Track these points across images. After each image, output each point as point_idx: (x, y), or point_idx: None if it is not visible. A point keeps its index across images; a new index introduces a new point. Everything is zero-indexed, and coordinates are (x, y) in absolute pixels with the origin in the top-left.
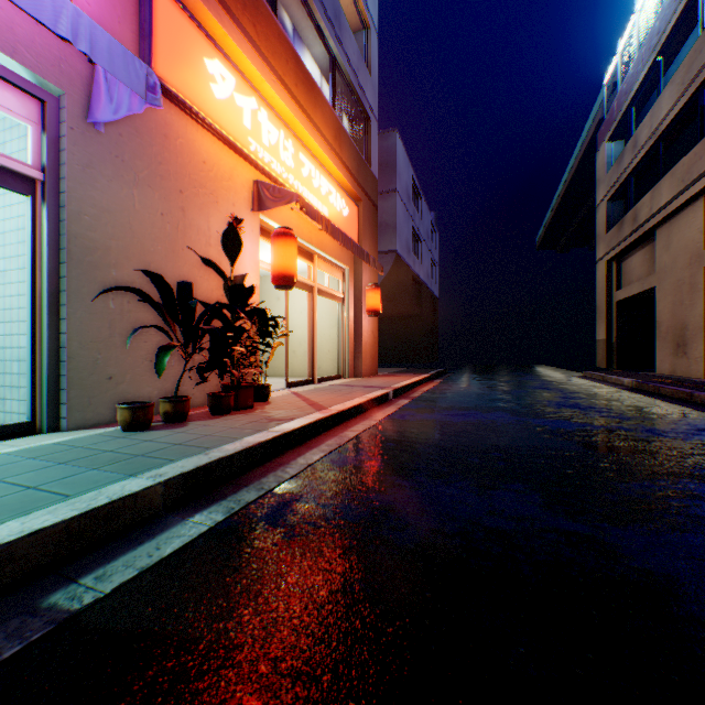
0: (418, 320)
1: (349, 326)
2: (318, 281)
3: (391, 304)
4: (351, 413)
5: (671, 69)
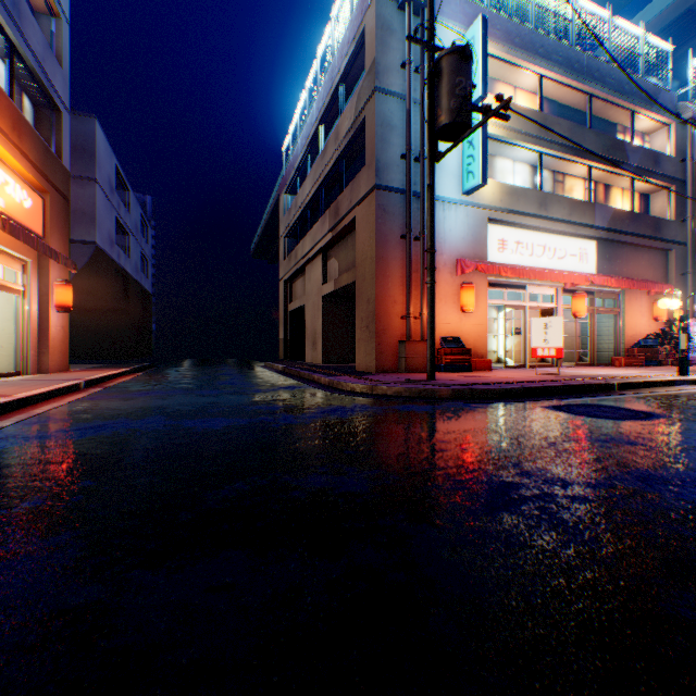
0: (125, 314)
1: (33, 321)
2: None
3: (91, 297)
4: (40, 399)
5: (314, 165)
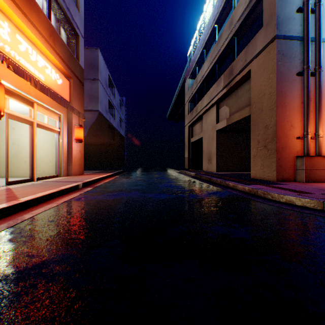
0: (113, 146)
1: (64, 147)
2: (43, 120)
3: (97, 137)
4: (41, 200)
5: (207, 56)
